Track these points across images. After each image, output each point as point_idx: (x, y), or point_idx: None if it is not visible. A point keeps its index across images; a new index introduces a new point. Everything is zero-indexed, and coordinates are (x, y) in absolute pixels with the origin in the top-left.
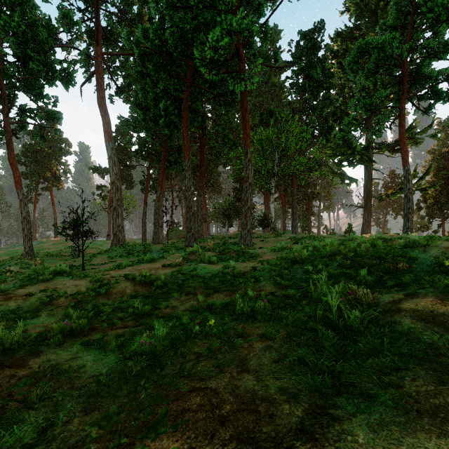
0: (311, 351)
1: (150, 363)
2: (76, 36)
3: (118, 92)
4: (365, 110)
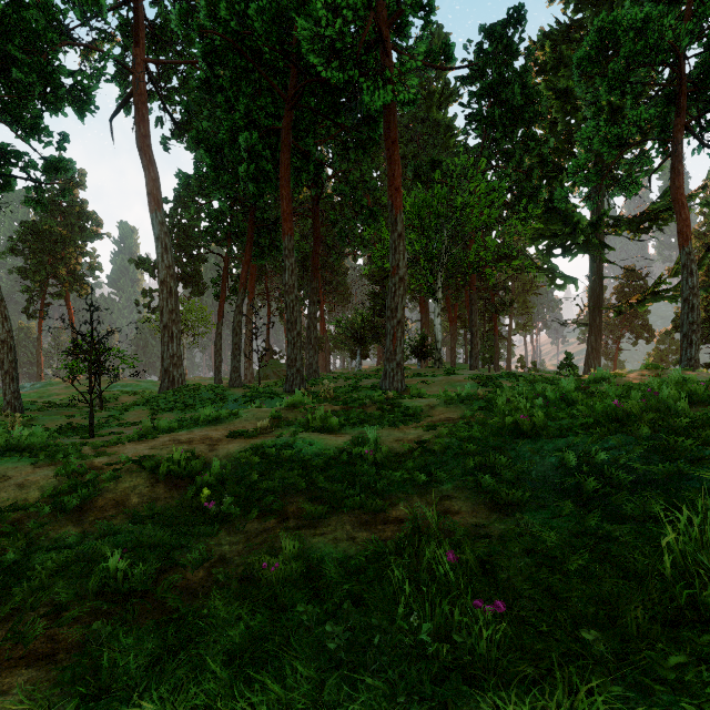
0: None
1: None
2: (105, 36)
3: (176, 132)
4: (608, 146)
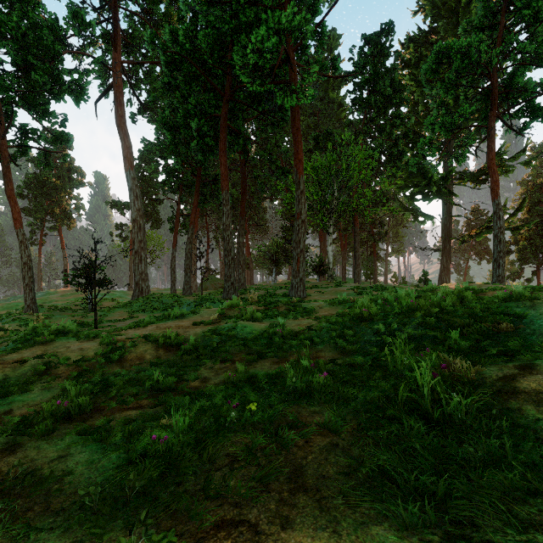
0: (396, 454)
1: (163, 470)
2: (90, 41)
3: (141, 110)
4: (445, 130)
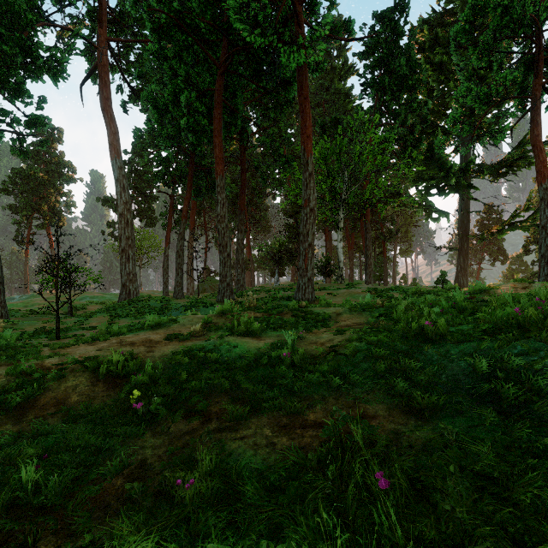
0: None
1: None
2: (76, 21)
3: (132, 98)
4: (480, 102)
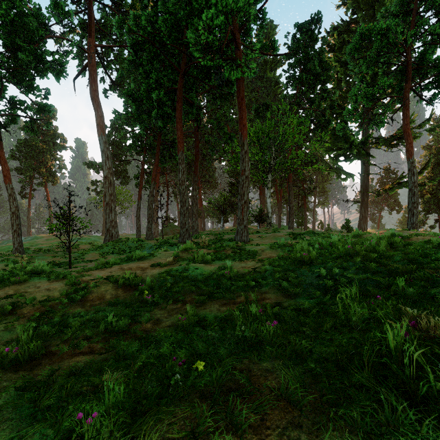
0: None
1: None
2: (70, 29)
3: (112, 86)
4: (367, 100)
